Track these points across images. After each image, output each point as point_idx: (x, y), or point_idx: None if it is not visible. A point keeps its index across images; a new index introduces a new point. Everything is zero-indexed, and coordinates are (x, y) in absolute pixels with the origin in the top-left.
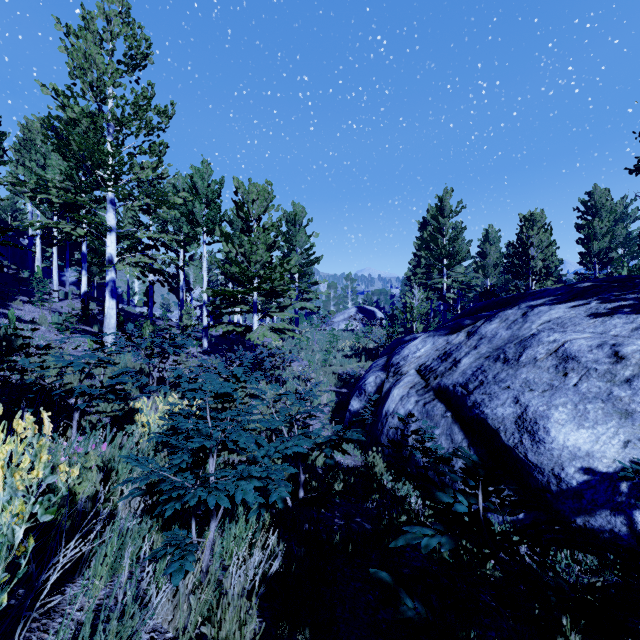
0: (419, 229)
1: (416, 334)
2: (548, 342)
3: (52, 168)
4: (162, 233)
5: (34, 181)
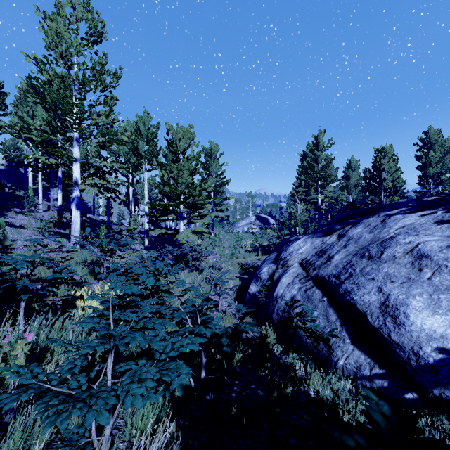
0: (300, 160)
1: (298, 236)
2: (404, 243)
3: (38, 117)
4: (113, 162)
5: (20, 125)
